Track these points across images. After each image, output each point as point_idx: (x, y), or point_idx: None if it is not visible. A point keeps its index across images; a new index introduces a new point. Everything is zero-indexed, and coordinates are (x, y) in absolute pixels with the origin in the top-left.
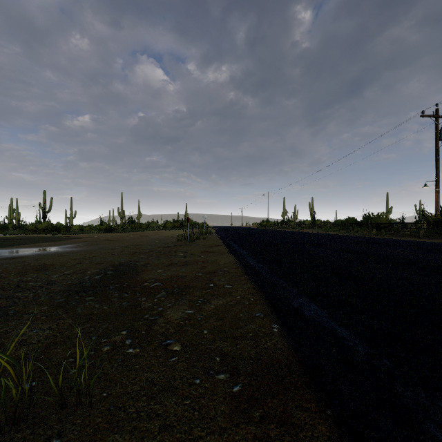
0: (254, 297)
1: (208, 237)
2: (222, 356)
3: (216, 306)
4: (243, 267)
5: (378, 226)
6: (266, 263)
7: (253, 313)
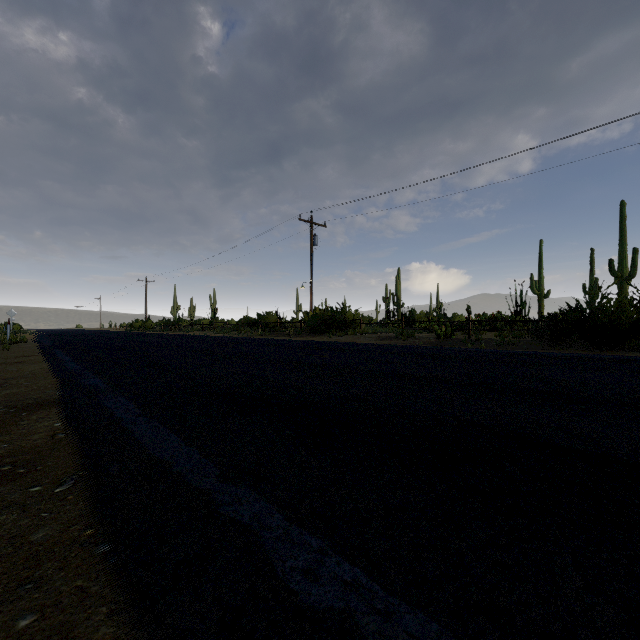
0: (53, 385)
1: (16, 347)
2: (6, 406)
3: (8, 393)
4: (55, 369)
5: (269, 326)
6: (88, 364)
7: (45, 391)
